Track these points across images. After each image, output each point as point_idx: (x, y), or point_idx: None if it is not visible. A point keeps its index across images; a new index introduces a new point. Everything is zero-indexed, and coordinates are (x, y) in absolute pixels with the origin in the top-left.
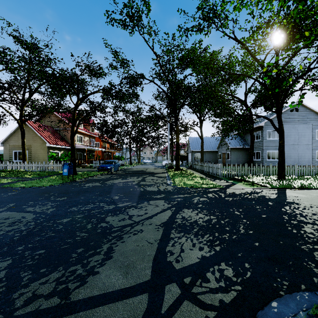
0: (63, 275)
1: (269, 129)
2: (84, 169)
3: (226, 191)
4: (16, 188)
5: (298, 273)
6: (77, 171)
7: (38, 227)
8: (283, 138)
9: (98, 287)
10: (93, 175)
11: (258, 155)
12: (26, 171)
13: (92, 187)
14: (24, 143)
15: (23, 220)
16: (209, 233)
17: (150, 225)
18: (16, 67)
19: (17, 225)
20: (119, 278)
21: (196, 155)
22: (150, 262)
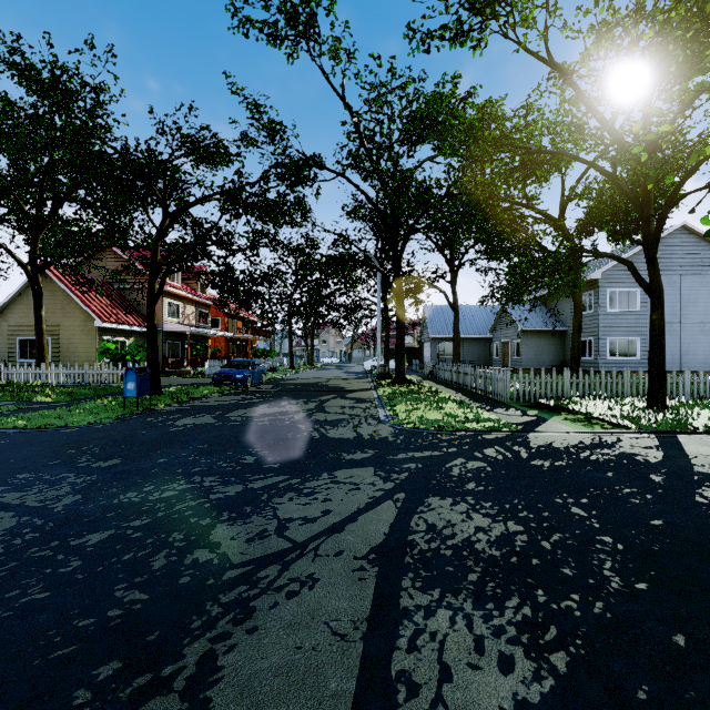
0: None
1: (613, 287)
2: (182, 381)
3: (529, 439)
4: (2, 431)
5: None
6: (165, 384)
7: (8, 567)
8: (663, 307)
9: None
10: (201, 395)
11: (586, 348)
12: (44, 385)
13: (193, 427)
14: (40, 320)
15: None
16: (519, 592)
17: (339, 557)
18: (24, 142)
19: None
20: None
21: (441, 348)
22: None
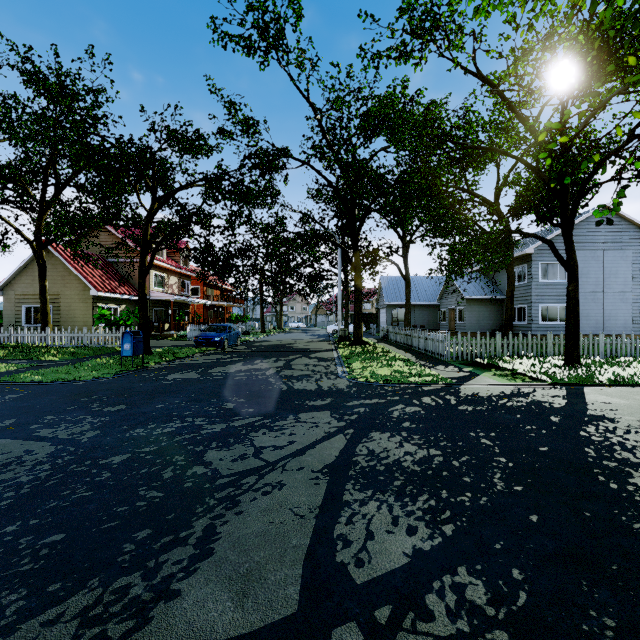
0: (98, 601)
1: (545, 261)
2: (167, 343)
3: (460, 390)
4: (23, 384)
5: (636, 595)
6: (153, 346)
7: (57, 477)
8: (577, 280)
9: (175, 635)
10: (185, 354)
11: (521, 314)
12: (49, 346)
13: (182, 381)
14: (44, 290)
15: (26, 459)
16: (429, 492)
17: (300, 471)
18: (29, 134)
19: (13, 471)
20: (226, 607)
21: (395, 314)
22: (299, 566)
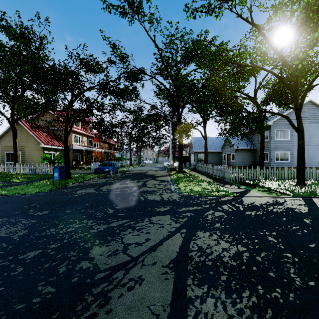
0: None
1: (278, 129)
2: (81, 171)
3: (243, 200)
4: None
5: None
6: (73, 173)
7: None
8: (303, 138)
9: None
10: (89, 178)
11: (265, 156)
12: (17, 173)
13: (84, 194)
14: (15, 144)
15: None
16: (248, 287)
17: (154, 265)
18: (9, 62)
19: None
20: None
21: (198, 156)
22: None
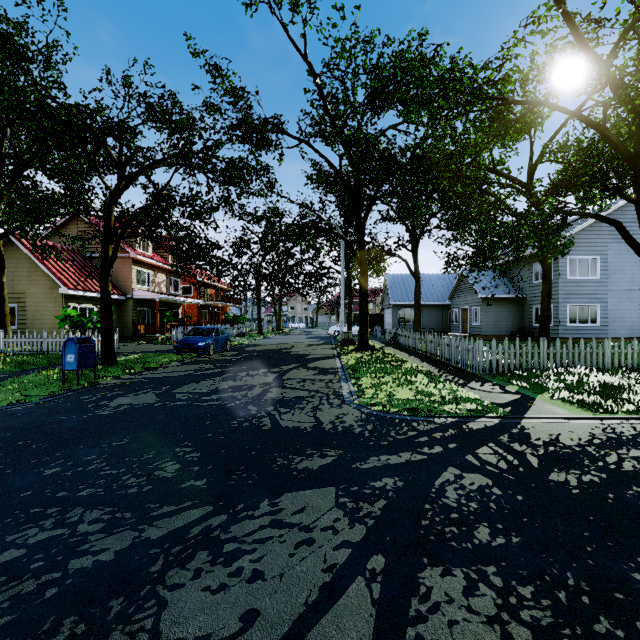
0: None
1: (574, 255)
2: (148, 347)
3: (526, 430)
4: None
5: None
6: (128, 352)
7: None
8: None
9: None
10: (158, 364)
11: None
12: (1, 353)
13: (126, 410)
14: (1, 287)
15: None
16: None
17: None
18: None
19: None
20: None
21: (401, 314)
22: None
